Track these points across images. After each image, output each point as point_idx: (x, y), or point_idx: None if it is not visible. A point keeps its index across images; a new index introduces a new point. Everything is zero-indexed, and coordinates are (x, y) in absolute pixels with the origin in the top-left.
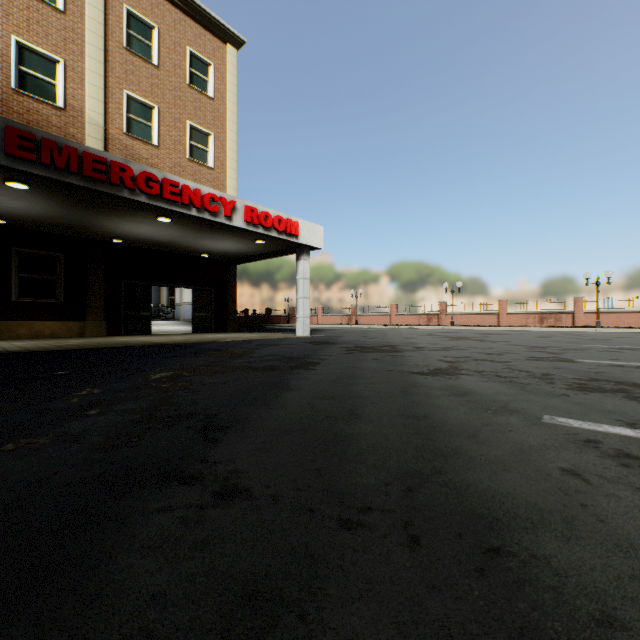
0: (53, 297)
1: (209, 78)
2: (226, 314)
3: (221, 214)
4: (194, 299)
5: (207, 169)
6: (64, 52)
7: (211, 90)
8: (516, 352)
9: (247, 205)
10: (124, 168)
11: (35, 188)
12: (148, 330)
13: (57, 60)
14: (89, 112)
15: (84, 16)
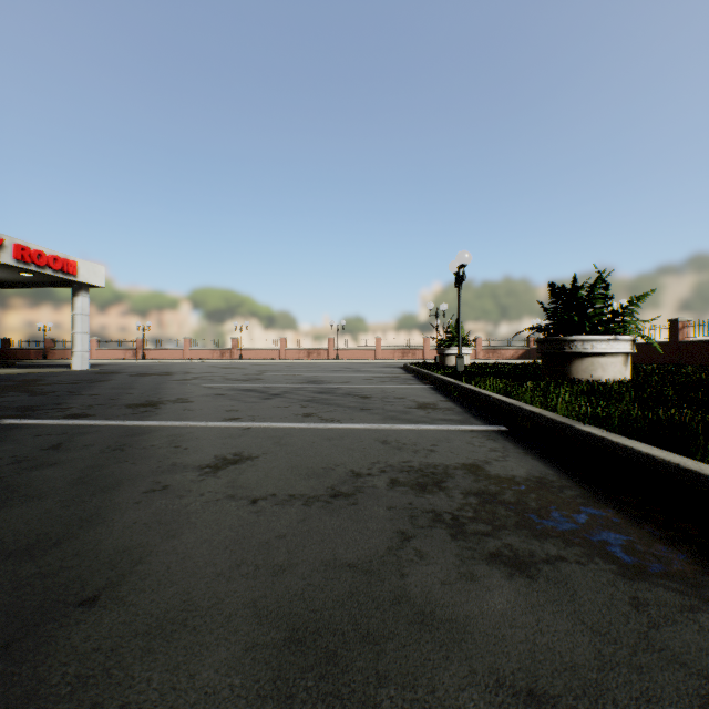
0: None
1: None
2: None
3: None
4: None
5: None
6: None
7: None
8: (245, 373)
9: (18, 244)
10: None
11: None
12: None
13: None
14: None
15: None
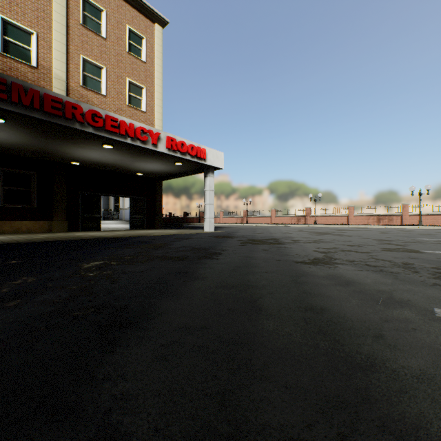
0: (29, 203)
1: (142, 47)
2: (154, 216)
3: (149, 142)
4: (131, 205)
5: (141, 112)
6: (37, 27)
7: (144, 56)
8: (371, 244)
9: (168, 136)
10: (76, 107)
11: (10, 122)
12: (98, 227)
13: (32, 32)
14: (55, 70)
15: (51, 1)
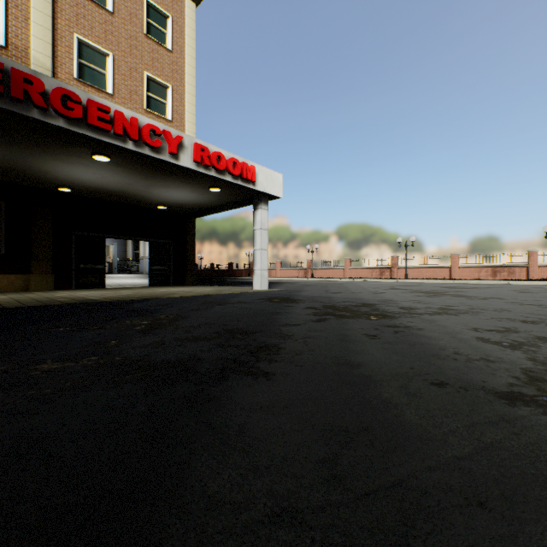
0: None
1: (167, 30)
2: (185, 267)
3: (165, 151)
4: (151, 252)
5: (165, 121)
6: None
7: (169, 42)
8: None
9: (196, 143)
10: (30, 80)
11: None
12: (101, 283)
13: None
14: (34, 53)
15: None
